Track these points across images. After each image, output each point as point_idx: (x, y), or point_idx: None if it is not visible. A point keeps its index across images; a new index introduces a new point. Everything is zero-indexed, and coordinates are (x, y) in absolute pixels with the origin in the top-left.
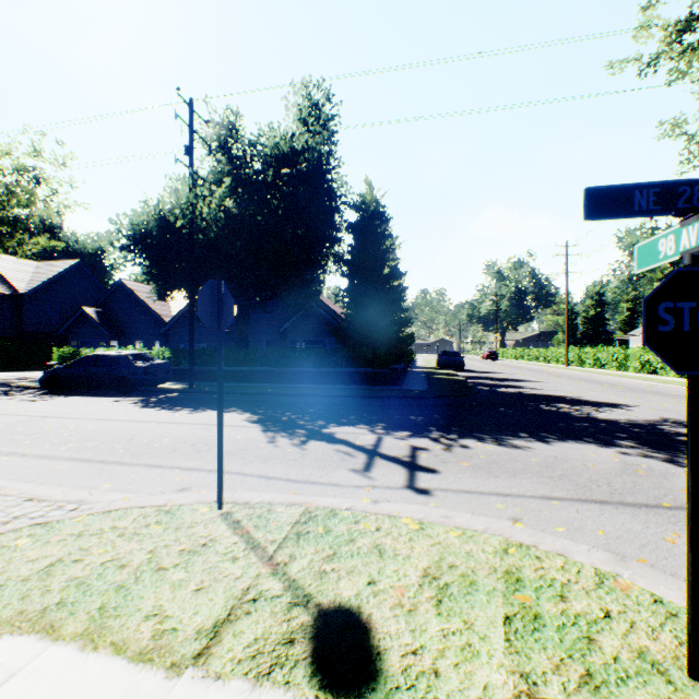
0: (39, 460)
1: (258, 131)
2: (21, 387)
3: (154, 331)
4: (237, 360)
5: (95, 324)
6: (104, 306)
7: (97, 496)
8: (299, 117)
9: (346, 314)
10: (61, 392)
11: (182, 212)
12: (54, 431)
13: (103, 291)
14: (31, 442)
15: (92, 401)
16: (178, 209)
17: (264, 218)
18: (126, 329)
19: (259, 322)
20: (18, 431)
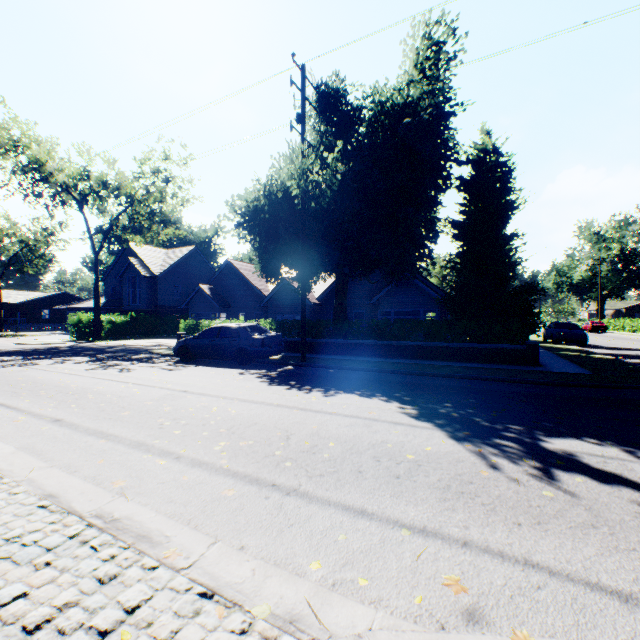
0: (197, 471)
1: (363, 92)
2: (158, 354)
3: (254, 304)
4: (341, 332)
5: (208, 299)
6: (214, 283)
7: (316, 608)
8: (414, 64)
9: (456, 281)
10: (190, 361)
11: (297, 180)
12: (198, 416)
13: (212, 271)
14: (180, 433)
15: (219, 373)
16: (284, 184)
17: (374, 181)
18: (231, 302)
19: (348, 294)
20: (164, 412)
